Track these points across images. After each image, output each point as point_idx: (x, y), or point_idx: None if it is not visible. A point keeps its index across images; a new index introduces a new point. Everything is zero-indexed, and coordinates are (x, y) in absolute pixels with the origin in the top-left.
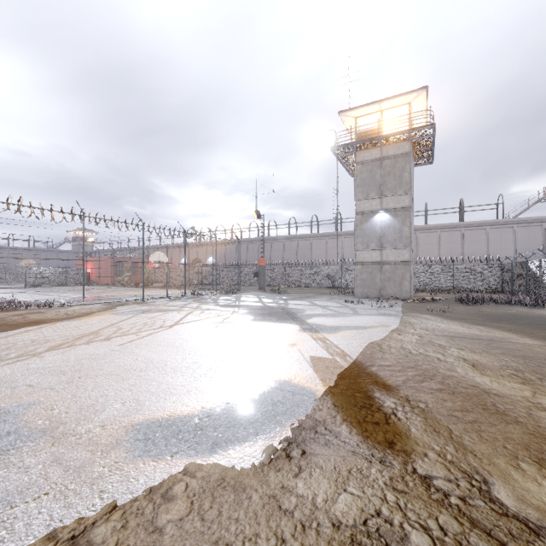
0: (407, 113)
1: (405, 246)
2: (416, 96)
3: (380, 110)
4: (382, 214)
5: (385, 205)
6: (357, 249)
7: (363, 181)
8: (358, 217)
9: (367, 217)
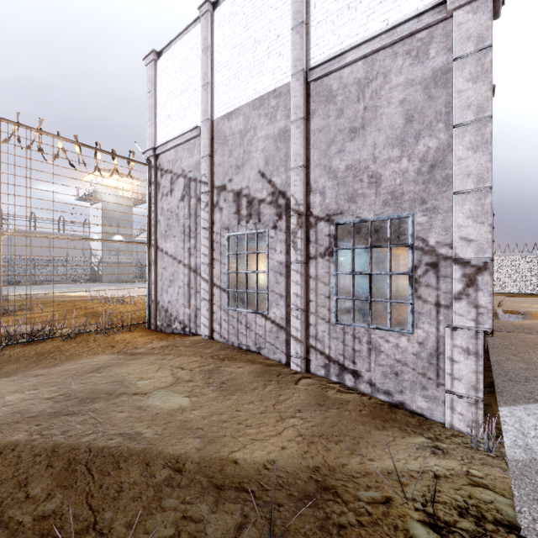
0: (137, 190)
1: (131, 255)
2: (137, 182)
3: (118, 178)
4: (119, 236)
5: (120, 231)
6: (105, 254)
7: (108, 214)
8: (105, 235)
9: (110, 236)
